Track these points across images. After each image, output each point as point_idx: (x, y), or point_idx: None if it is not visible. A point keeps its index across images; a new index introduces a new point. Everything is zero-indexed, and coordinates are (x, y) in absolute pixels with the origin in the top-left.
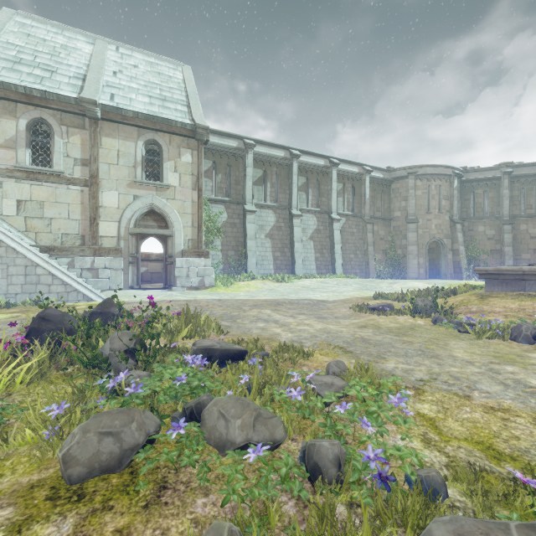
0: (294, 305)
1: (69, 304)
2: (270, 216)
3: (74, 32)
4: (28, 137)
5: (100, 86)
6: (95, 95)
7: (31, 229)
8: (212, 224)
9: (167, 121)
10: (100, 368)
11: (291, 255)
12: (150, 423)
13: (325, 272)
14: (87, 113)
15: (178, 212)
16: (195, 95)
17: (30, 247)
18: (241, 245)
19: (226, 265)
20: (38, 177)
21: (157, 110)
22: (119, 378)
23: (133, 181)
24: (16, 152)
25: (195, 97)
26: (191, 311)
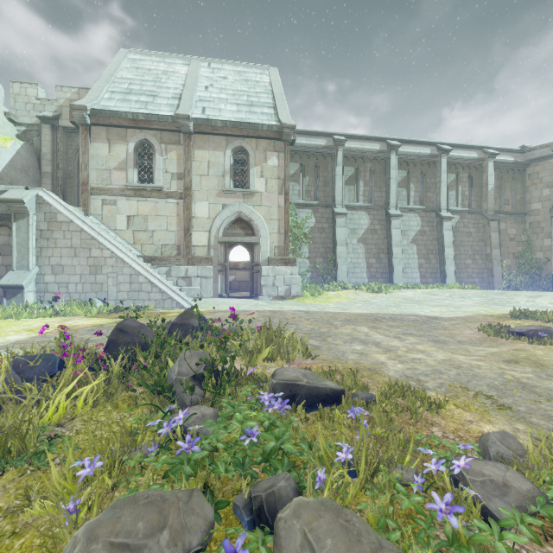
0: (397, 321)
1: (164, 311)
2: (363, 218)
3: (173, 57)
4: (136, 158)
5: (193, 102)
6: (189, 111)
7: (137, 241)
8: (299, 230)
9: (254, 126)
10: (165, 396)
11: (389, 262)
12: (195, 523)
13: (431, 281)
14: (182, 129)
15: (264, 218)
16: (281, 95)
17: (135, 257)
18: (330, 252)
19: (314, 274)
20: (143, 193)
21: (244, 117)
22: (177, 418)
23: (222, 190)
24: (126, 173)
25: (281, 97)
26: (275, 325)
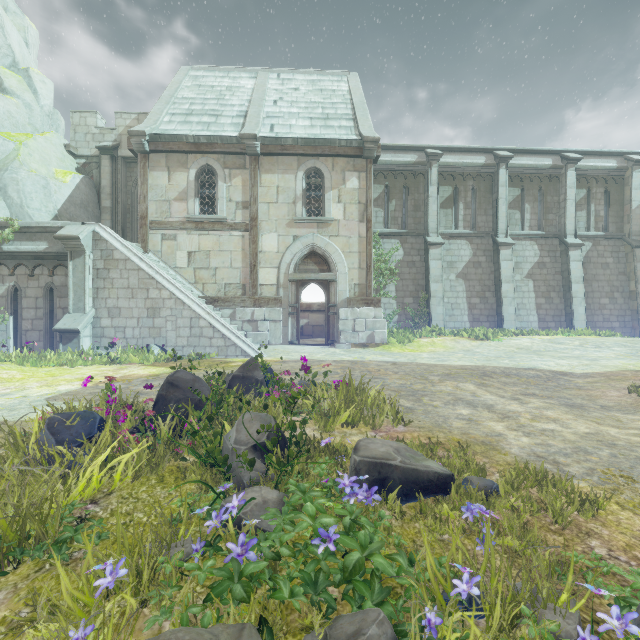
0: (512, 377)
1: (227, 359)
2: (464, 248)
3: (238, 71)
4: (197, 187)
5: (261, 119)
6: (255, 129)
7: (199, 281)
8: (383, 265)
9: (330, 142)
10: (219, 470)
11: (497, 302)
12: None
13: (553, 326)
14: (247, 150)
15: (342, 251)
16: (363, 104)
17: (195, 298)
18: (422, 290)
19: (402, 317)
20: (205, 226)
21: (318, 132)
22: (229, 506)
23: (293, 219)
24: (187, 204)
25: (363, 107)
26: (356, 379)
